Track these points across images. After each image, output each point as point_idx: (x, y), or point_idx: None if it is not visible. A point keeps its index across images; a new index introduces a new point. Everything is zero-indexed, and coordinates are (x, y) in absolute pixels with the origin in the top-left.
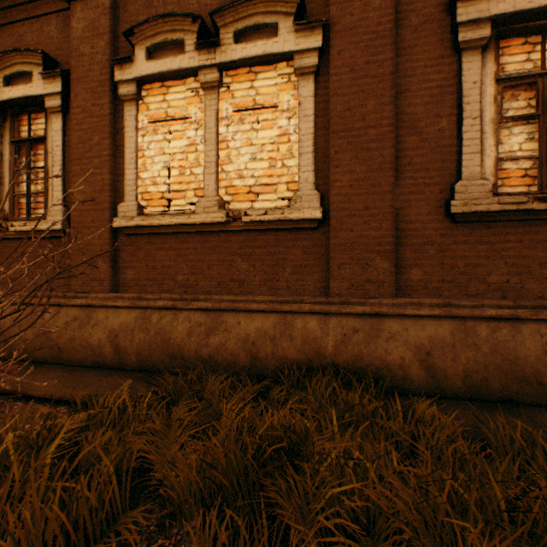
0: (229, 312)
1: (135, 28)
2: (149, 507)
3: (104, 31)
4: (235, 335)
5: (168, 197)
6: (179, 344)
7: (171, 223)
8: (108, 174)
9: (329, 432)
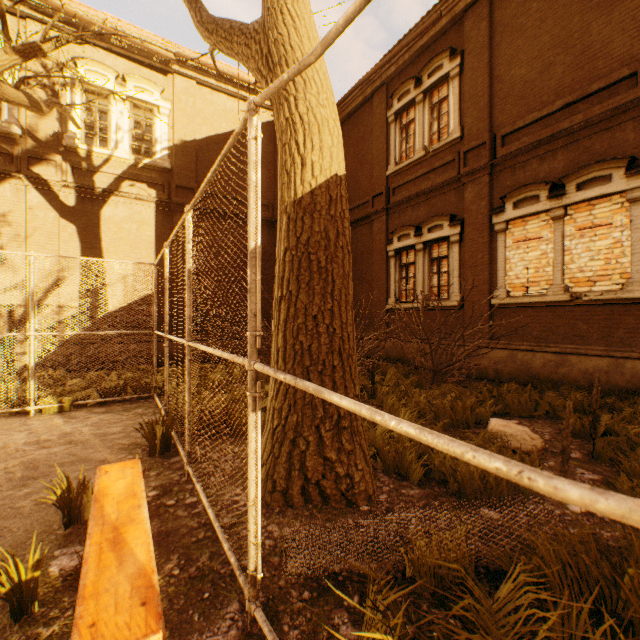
0: (572, 355)
1: (506, 194)
2: (543, 411)
3: (484, 196)
4: (576, 369)
5: (526, 285)
6: (536, 371)
7: (529, 301)
8: (486, 275)
9: (634, 410)
